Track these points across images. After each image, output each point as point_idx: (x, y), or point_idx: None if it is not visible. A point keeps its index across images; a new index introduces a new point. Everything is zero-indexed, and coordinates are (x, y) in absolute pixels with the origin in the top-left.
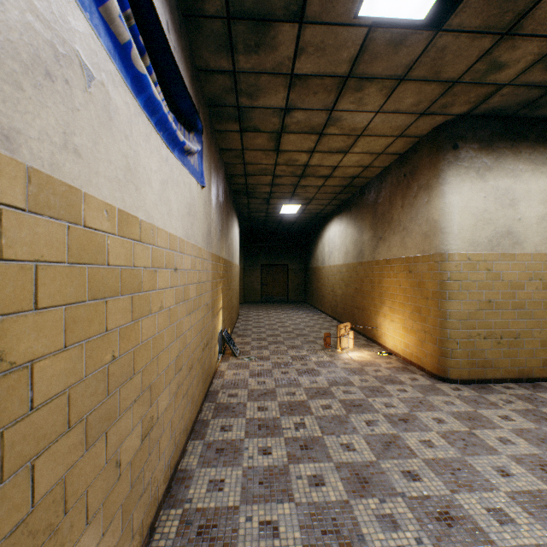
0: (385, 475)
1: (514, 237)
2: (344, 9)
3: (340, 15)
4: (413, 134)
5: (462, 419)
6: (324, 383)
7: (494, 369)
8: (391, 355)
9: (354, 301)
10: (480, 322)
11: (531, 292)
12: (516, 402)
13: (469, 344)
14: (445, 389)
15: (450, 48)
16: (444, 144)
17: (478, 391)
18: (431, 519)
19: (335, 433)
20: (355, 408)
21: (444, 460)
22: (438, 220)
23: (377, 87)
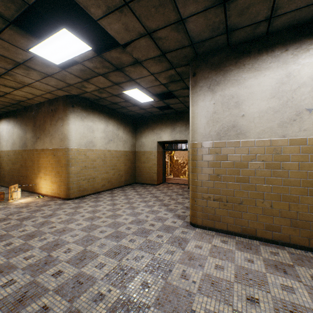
0: (42, 231)
1: (94, 143)
2: (23, 45)
3: (20, 46)
4: (56, 94)
5: (74, 208)
6: (3, 216)
7: (87, 191)
8: (45, 196)
9: (20, 172)
10: (82, 174)
11: (98, 162)
12: (92, 199)
13: (79, 183)
14: (69, 202)
15: (69, 76)
16: (69, 103)
17: (81, 200)
18: (59, 233)
19: (16, 229)
20: (25, 219)
21: (65, 220)
22: (67, 134)
23: (38, 73)
